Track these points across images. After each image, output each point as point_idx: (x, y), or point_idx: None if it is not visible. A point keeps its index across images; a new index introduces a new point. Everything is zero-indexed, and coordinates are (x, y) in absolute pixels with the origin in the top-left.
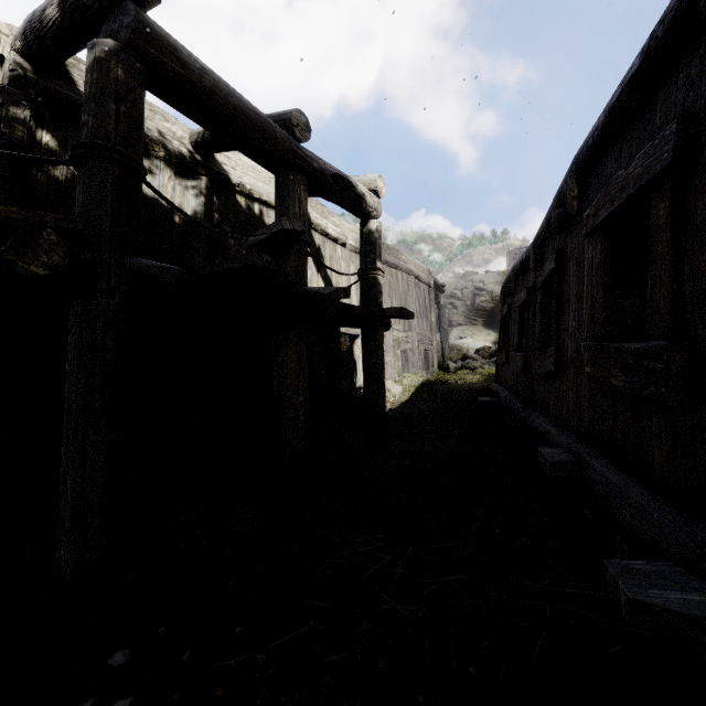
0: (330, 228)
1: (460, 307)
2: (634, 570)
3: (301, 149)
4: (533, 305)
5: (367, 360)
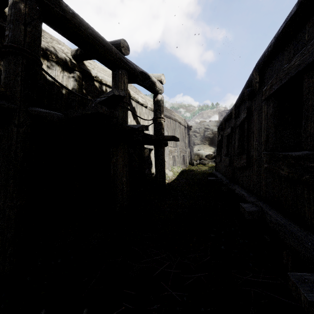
0: (139, 99)
1: (198, 136)
2: (306, 280)
3: (125, 58)
4: (234, 134)
5: (157, 160)
